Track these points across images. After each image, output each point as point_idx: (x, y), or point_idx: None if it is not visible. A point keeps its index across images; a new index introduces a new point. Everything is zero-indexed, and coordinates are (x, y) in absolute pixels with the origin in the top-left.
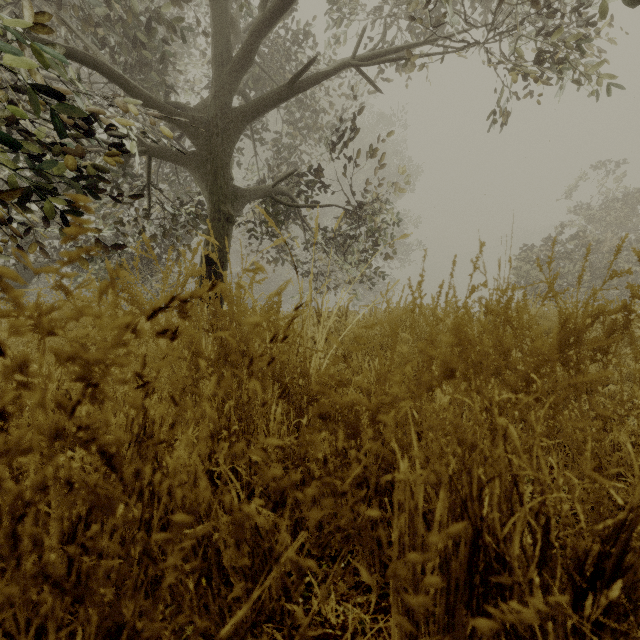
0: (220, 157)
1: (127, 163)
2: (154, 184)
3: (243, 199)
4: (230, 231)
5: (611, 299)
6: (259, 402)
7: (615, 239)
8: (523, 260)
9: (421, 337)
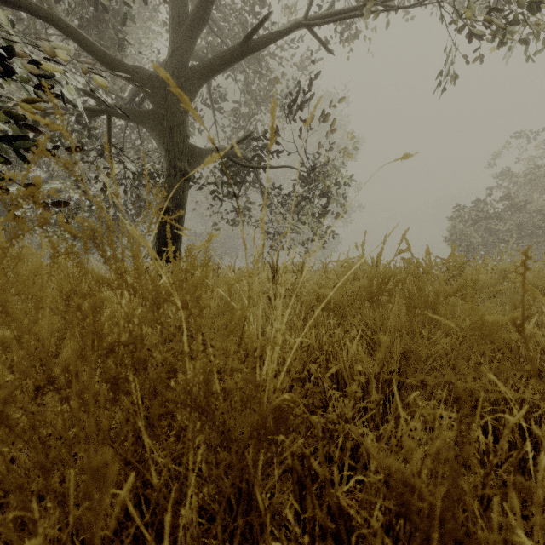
0: (176, 114)
1: (89, 124)
2: (115, 143)
3: (200, 157)
4: (186, 187)
5: (538, 254)
6: (172, 433)
7: (543, 200)
8: (457, 219)
9: (410, 303)
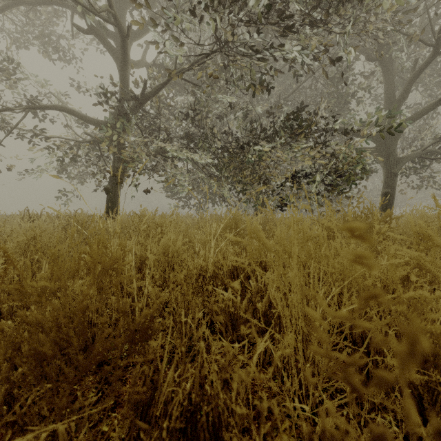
0: (390, 148)
1: None
2: None
3: (401, 162)
4: (396, 180)
5: None
6: None
7: None
8: None
9: None
